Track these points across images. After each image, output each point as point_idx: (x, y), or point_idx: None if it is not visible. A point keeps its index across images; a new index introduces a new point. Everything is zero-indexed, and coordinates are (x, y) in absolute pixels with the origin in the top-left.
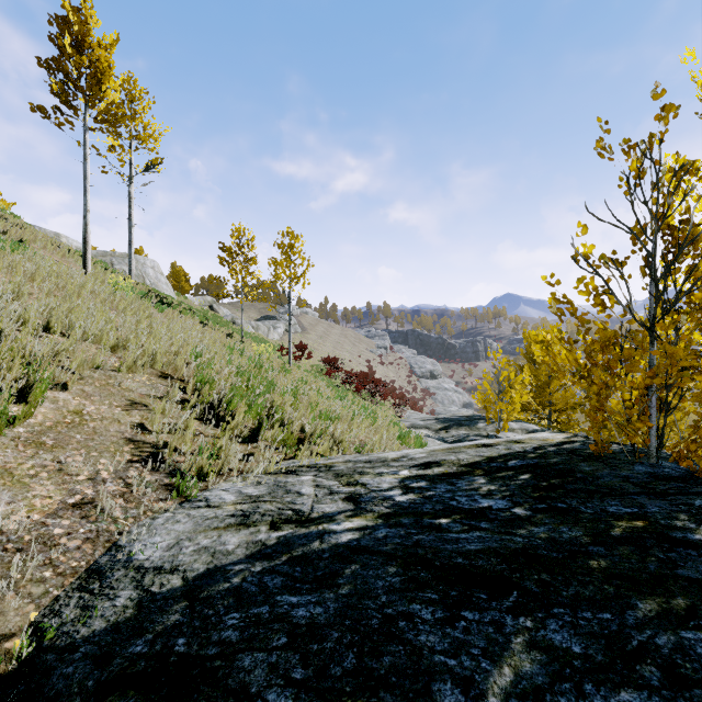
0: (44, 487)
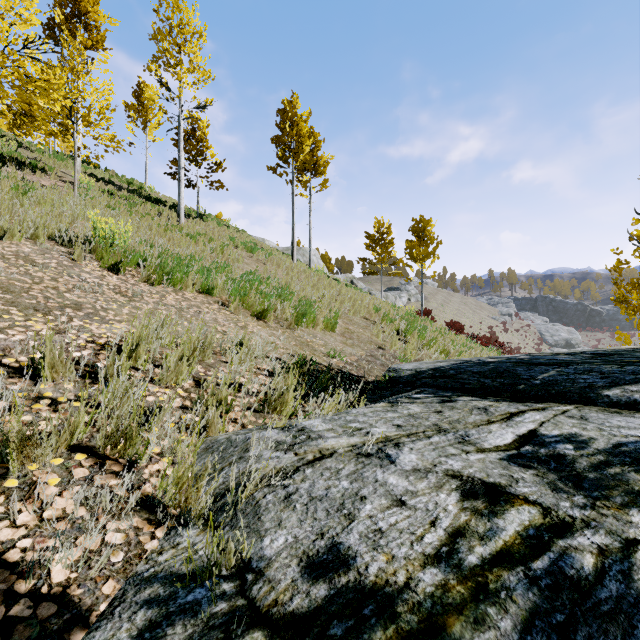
0: (358, 349)
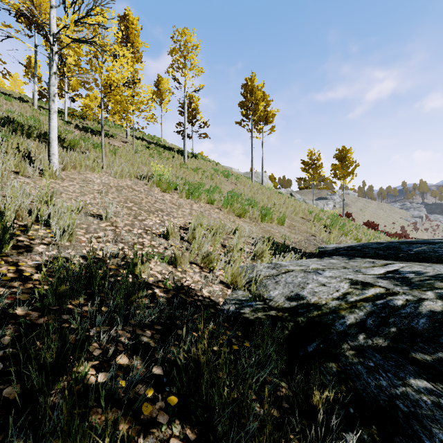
0: (298, 235)
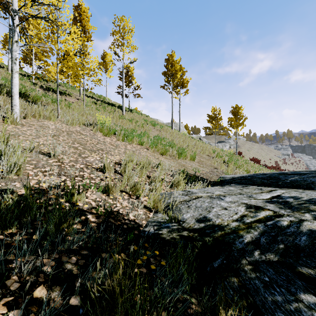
0: (205, 168)
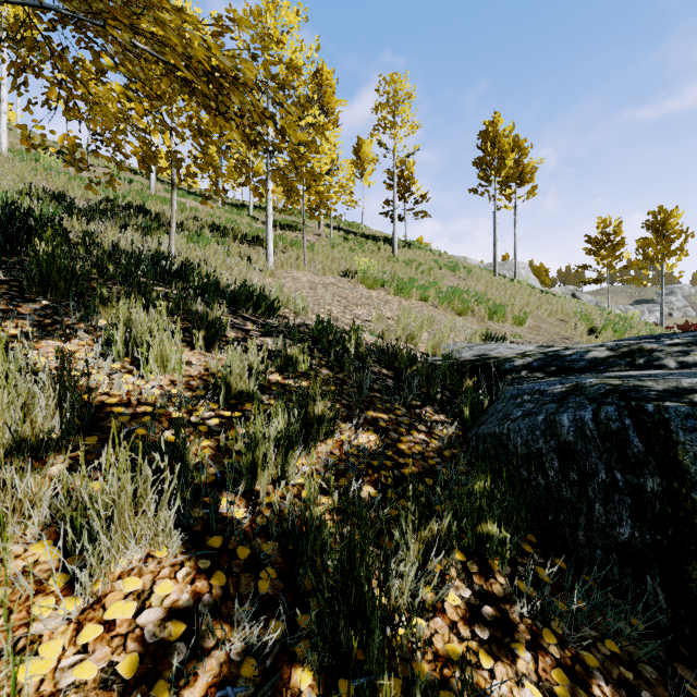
0: (540, 337)
